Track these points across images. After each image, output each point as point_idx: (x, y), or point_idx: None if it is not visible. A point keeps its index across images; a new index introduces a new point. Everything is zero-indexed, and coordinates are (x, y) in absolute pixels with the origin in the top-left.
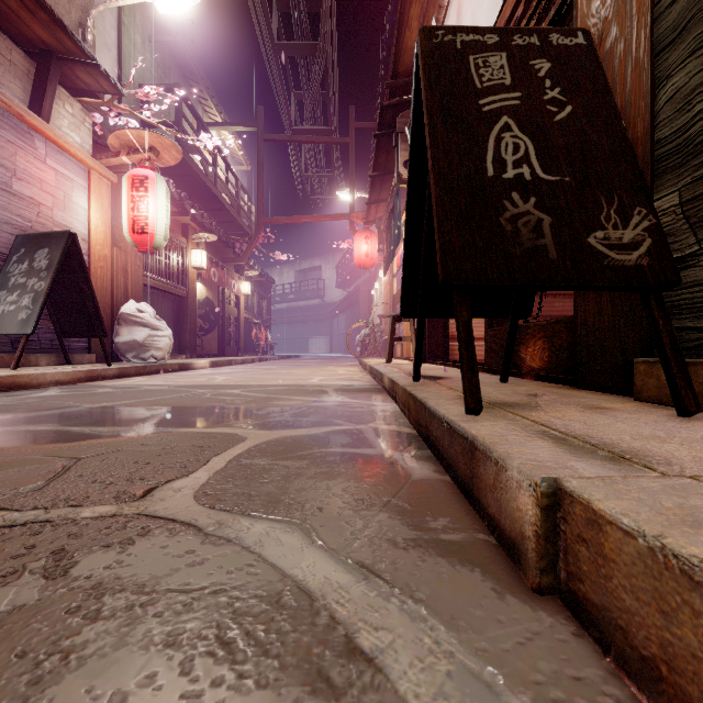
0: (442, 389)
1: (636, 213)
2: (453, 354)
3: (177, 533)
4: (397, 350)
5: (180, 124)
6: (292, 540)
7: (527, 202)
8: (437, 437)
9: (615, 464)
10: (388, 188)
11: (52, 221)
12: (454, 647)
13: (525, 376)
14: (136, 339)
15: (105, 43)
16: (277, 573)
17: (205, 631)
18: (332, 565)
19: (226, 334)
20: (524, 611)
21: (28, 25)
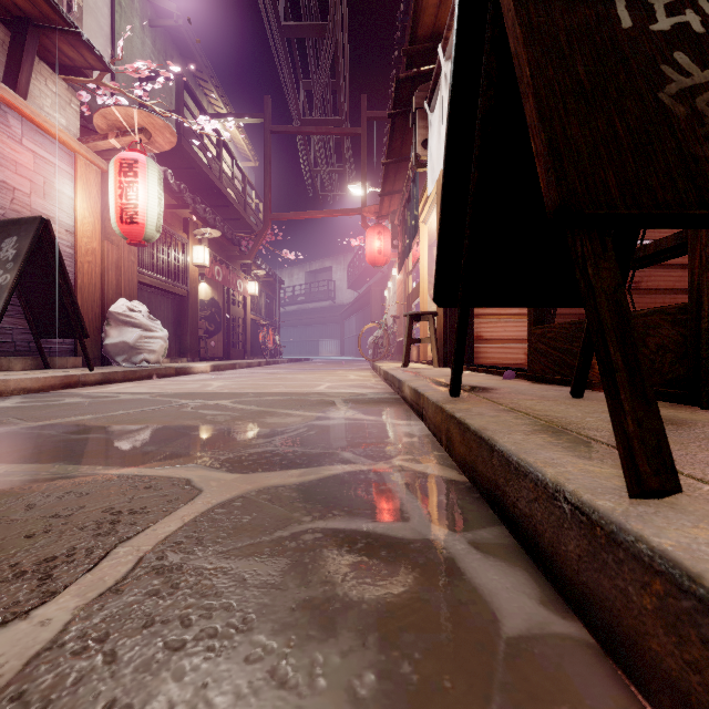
0: (498, 409)
1: None
2: (478, 357)
3: None
4: (412, 353)
5: (181, 113)
6: None
7: (707, 67)
8: (533, 518)
9: None
10: (403, 178)
11: (29, 209)
12: None
13: (596, 387)
14: (127, 341)
15: (97, 20)
16: None
17: None
18: None
19: (232, 336)
20: None
21: None
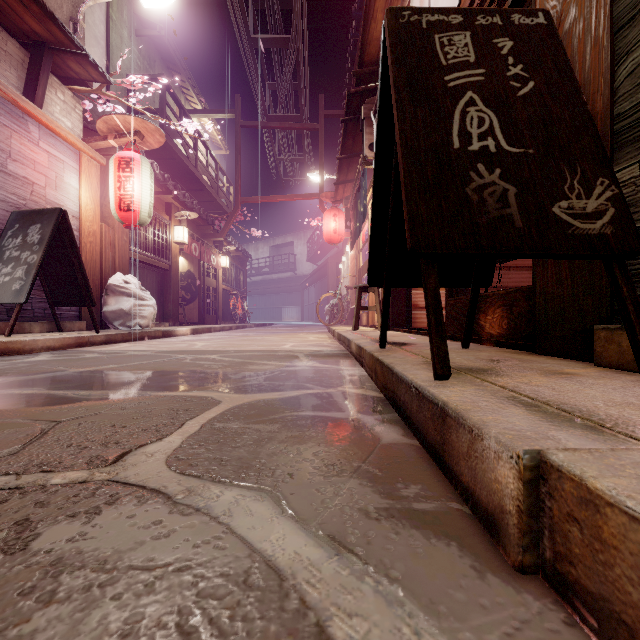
0: (407, 354)
1: (599, 184)
2: (414, 322)
3: (145, 501)
4: (362, 319)
5: (164, 111)
6: (262, 510)
7: (493, 173)
8: (405, 402)
9: (598, 433)
10: (354, 169)
11: (44, 199)
12: (436, 639)
13: (485, 342)
14: (123, 309)
15: (95, 36)
16: (245, 548)
17: (165, 617)
18: (302, 537)
19: (206, 304)
20: (508, 593)
21: (22, 18)
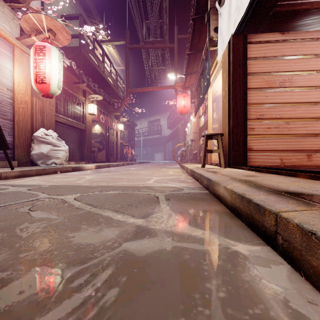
0: None
1: None
2: (249, 161)
3: None
4: None
5: (82, 35)
6: None
7: None
8: None
9: None
10: (197, 64)
11: None
12: None
13: None
14: (42, 152)
15: None
16: None
17: None
18: None
19: (110, 151)
20: None
21: None
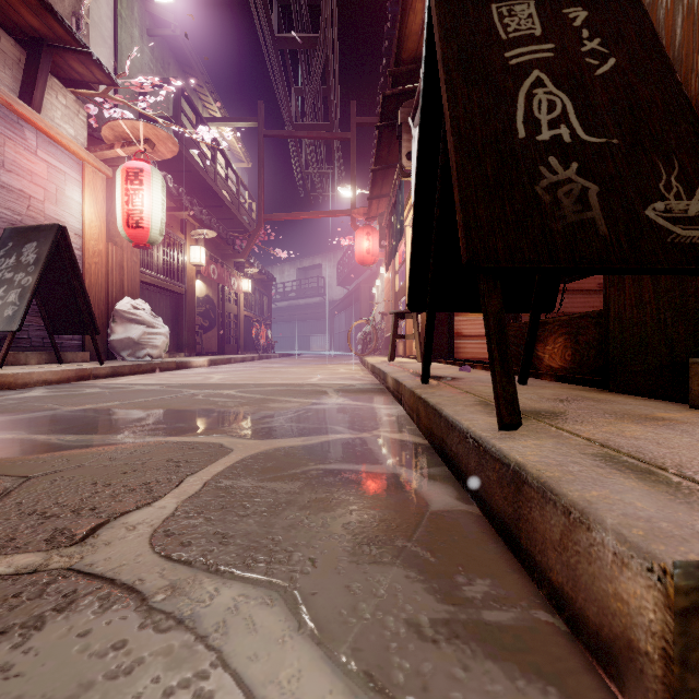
0: (455, 392)
1: None
2: (458, 352)
3: (110, 606)
4: (399, 348)
5: (179, 119)
6: (270, 622)
7: (568, 168)
8: (458, 454)
9: None
10: (390, 183)
11: (43, 215)
12: None
13: (543, 376)
14: (131, 337)
15: (101, 34)
16: (240, 697)
17: None
18: (326, 677)
19: (226, 332)
20: None
21: (16, 11)
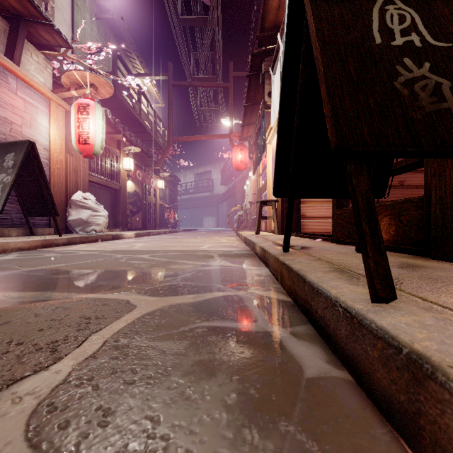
0: (311, 259)
1: None
2: (303, 228)
3: None
4: (262, 226)
5: (115, 73)
6: None
7: (421, 67)
8: (325, 318)
9: None
10: (256, 115)
11: (21, 135)
12: None
13: None
14: (82, 218)
15: (63, 15)
16: None
17: None
18: None
19: (148, 215)
20: None
21: None
